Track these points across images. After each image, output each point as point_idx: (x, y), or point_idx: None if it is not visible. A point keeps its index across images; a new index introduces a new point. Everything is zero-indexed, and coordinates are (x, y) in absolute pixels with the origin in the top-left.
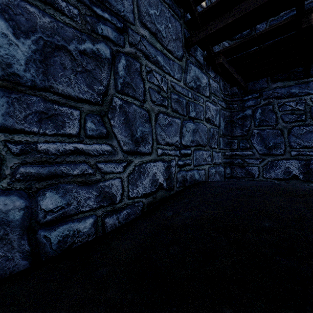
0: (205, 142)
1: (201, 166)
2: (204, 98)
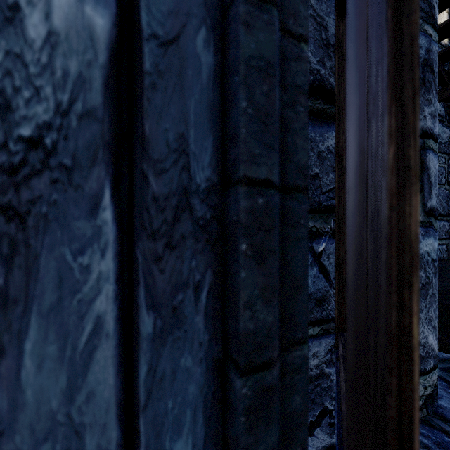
0: (447, 211)
1: (442, 240)
2: (446, 156)
